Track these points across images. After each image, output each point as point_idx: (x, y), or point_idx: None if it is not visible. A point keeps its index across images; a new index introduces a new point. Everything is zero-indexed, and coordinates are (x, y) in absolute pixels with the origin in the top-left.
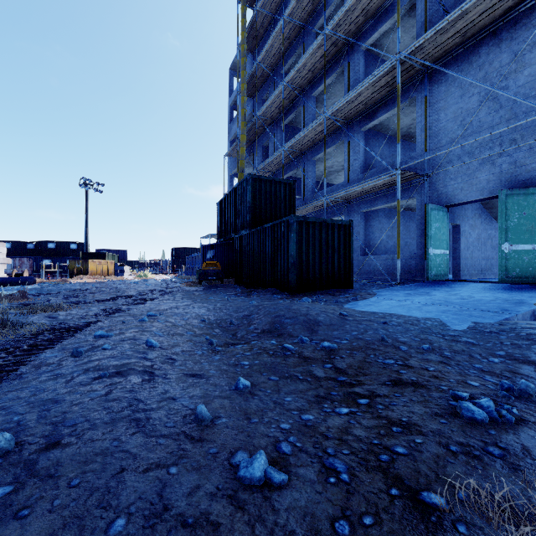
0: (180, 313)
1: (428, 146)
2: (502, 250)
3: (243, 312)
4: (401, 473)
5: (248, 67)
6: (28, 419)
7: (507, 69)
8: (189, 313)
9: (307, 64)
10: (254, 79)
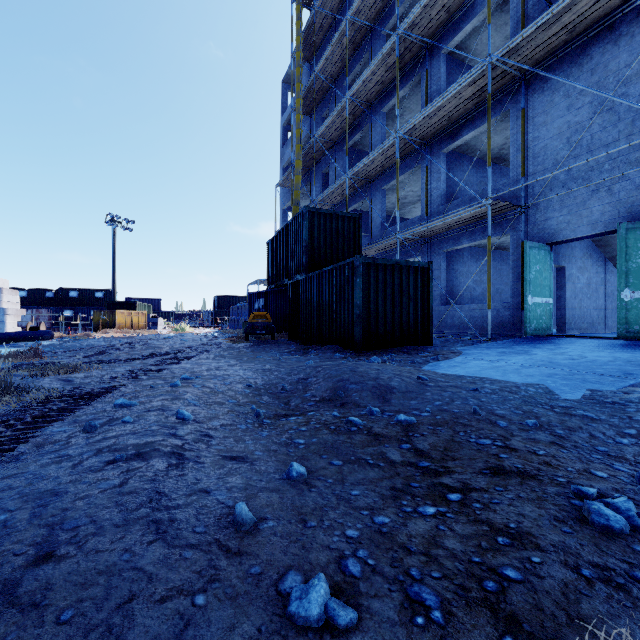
0: (221, 376)
1: (526, 171)
2: (621, 298)
3: (298, 375)
4: (517, 611)
5: (304, 79)
6: (18, 518)
7: (627, 72)
8: (232, 376)
9: (376, 72)
10: (311, 93)
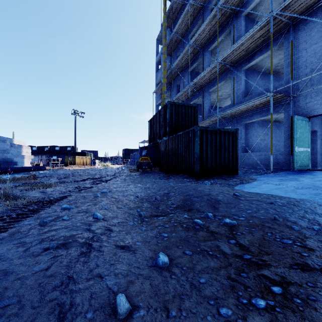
0: (122, 191)
1: (293, 76)
2: None
3: (164, 191)
4: None
5: (167, 37)
6: None
7: None
8: (128, 191)
9: (205, 29)
10: (171, 43)
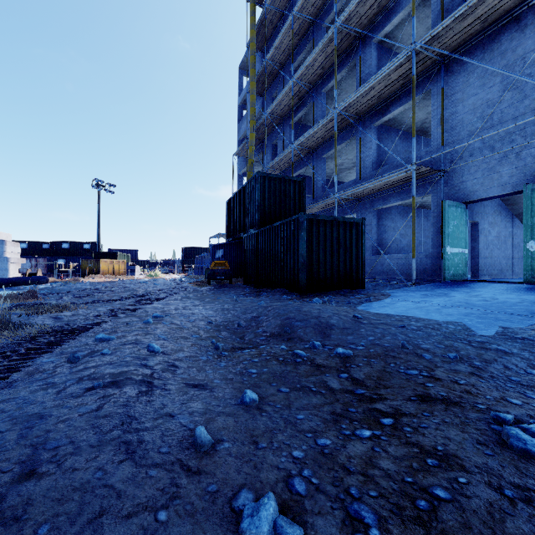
0: (186, 314)
1: (445, 141)
2: (527, 249)
3: (251, 314)
4: (447, 529)
5: (257, 65)
6: (7, 438)
7: (532, 56)
8: (196, 314)
9: (317, 59)
10: (263, 77)
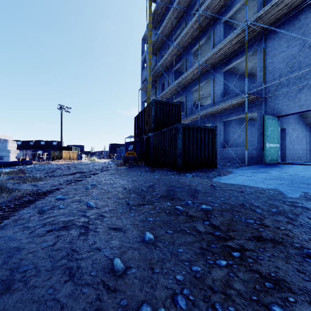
0: (111, 183)
1: (265, 79)
2: None
3: (149, 183)
4: None
5: (152, 37)
6: None
7: None
8: (116, 183)
9: (188, 32)
10: (156, 44)
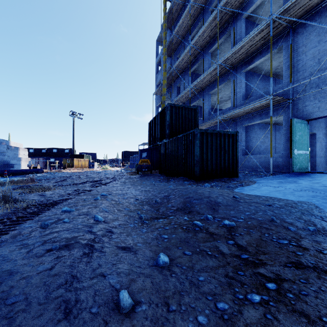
0: (122, 194)
1: (292, 79)
2: None
3: (164, 194)
4: None
5: (167, 38)
6: None
7: None
8: (128, 194)
9: (206, 31)
10: (171, 45)
